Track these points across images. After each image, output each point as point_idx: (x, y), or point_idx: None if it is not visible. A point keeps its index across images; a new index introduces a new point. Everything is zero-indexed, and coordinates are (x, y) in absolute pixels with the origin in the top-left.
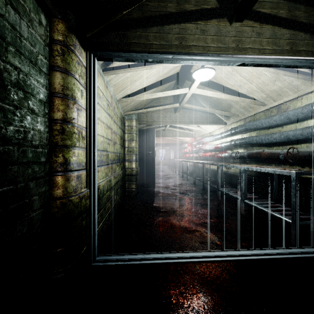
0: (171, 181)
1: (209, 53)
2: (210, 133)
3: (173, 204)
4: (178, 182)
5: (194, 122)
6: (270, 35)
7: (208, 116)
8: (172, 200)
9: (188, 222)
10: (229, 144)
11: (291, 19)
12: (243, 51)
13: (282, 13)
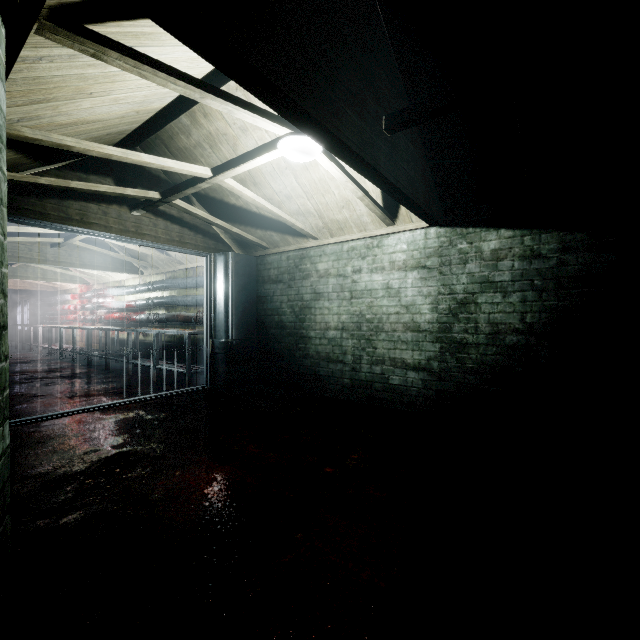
0: (36, 366)
1: (111, 234)
2: (119, 281)
3: (57, 388)
4: (54, 366)
5: (89, 266)
6: (164, 227)
7: (115, 260)
8: (52, 385)
9: (86, 396)
10: (146, 303)
11: (180, 218)
12: (142, 236)
13: (174, 212)
